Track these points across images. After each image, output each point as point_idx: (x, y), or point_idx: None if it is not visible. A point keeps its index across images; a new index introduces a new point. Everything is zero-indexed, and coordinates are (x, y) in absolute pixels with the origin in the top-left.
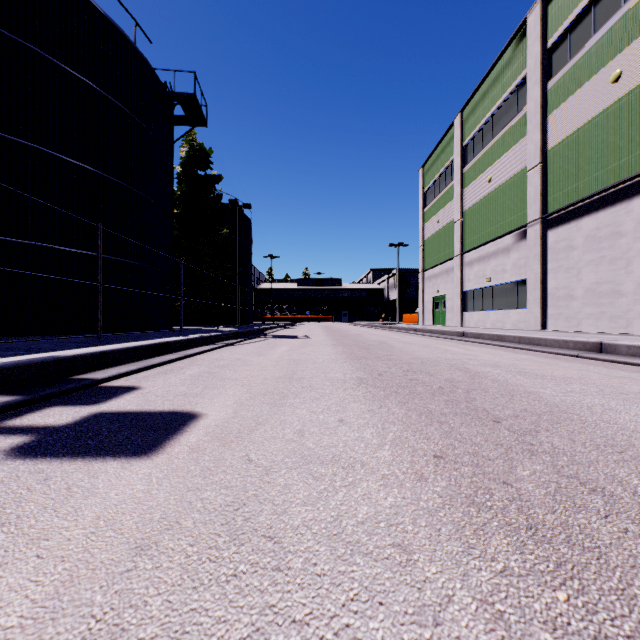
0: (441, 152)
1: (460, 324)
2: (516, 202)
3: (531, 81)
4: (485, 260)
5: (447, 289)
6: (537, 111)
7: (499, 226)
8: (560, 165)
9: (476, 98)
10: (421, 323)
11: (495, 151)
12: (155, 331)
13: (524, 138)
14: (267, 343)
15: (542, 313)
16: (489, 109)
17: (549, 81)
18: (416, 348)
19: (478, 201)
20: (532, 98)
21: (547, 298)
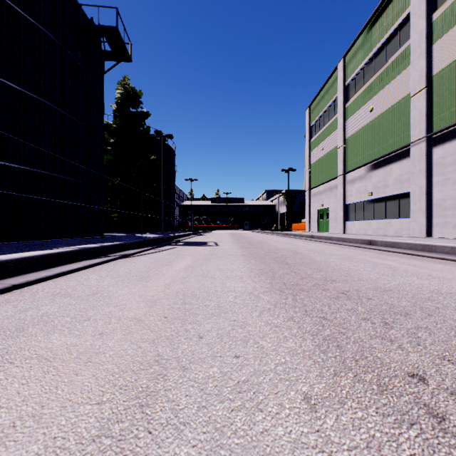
0: (325, 93)
1: (343, 231)
2: (398, 125)
3: (415, 16)
4: (367, 178)
5: (331, 203)
6: (422, 41)
7: (381, 148)
8: (447, 87)
9: (358, 43)
10: (308, 230)
11: (377, 84)
12: (71, 238)
13: (407, 68)
14: (171, 253)
15: (427, 222)
16: (371, 50)
17: (434, 13)
18: (345, 262)
19: (360, 129)
20: (416, 31)
21: (432, 208)
